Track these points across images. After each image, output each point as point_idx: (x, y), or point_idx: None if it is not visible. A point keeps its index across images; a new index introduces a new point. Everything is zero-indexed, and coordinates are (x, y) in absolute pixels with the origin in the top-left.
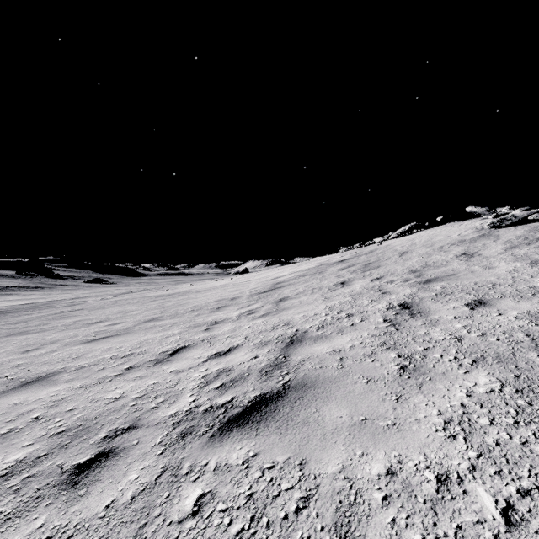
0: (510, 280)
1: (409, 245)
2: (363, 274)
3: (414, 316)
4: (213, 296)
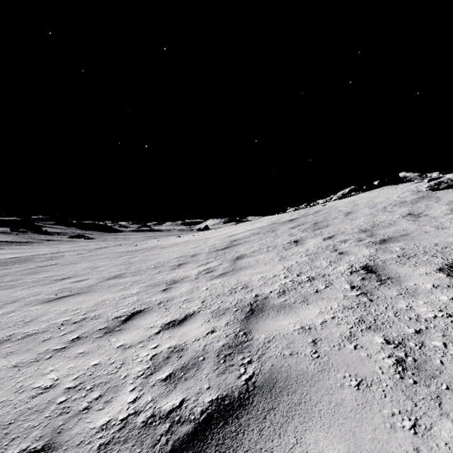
0: None
1: (352, 206)
2: (314, 232)
3: (385, 282)
4: (175, 253)
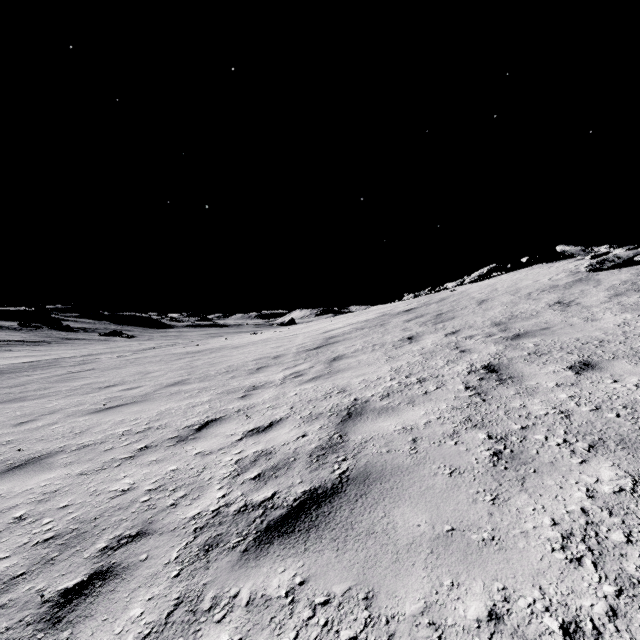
0: (621, 336)
1: (489, 291)
2: (434, 327)
3: (504, 382)
4: (252, 354)
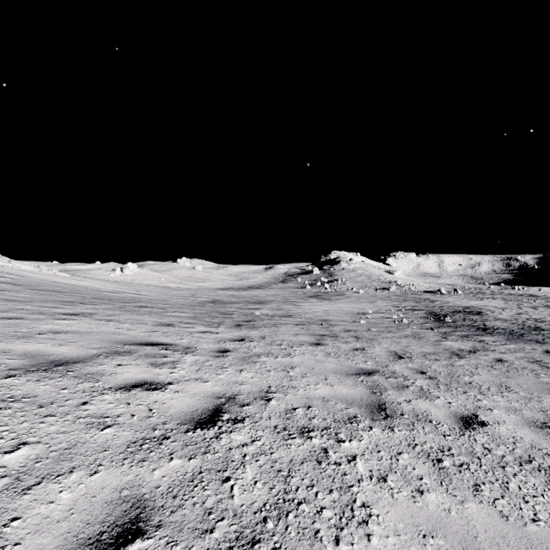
0: None
1: None
2: None
3: None
4: None
